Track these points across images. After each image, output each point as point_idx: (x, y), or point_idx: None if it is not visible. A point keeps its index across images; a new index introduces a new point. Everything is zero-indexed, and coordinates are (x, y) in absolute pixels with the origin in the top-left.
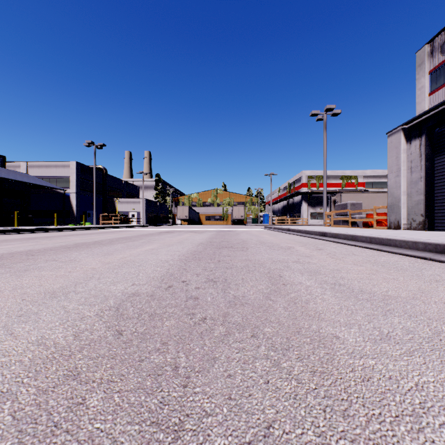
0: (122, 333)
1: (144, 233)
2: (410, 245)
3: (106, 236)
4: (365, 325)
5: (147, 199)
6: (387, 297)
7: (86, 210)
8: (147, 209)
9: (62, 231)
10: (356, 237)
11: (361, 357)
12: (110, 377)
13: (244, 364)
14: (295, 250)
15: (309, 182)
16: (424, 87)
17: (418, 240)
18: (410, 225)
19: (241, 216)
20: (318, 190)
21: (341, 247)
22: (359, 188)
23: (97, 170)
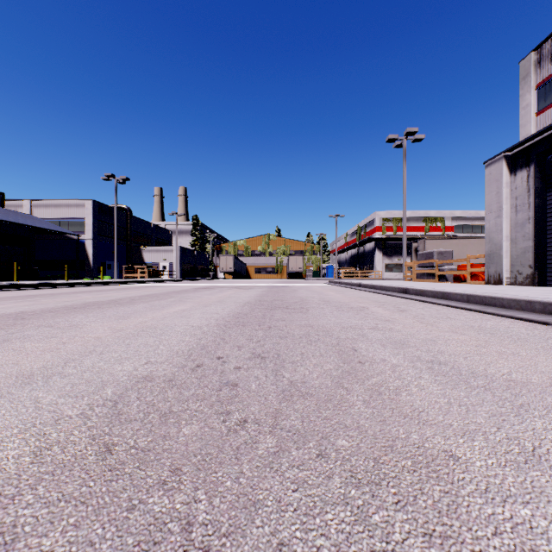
0: (111, 449)
1: (177, 289)
2: (523, 305)
3: (127, 293)
4: (493, 434)
5: (181, 247)
6: (513, 383)
7: (106, 260)
8: (182, 259)
9: (73, 286)
10: (448, 294)
11: (504, 499)
12: (67, 550)
13: (306, 517)
14: (370, 312)
15: (383, 226)
16: (530, 106)
17: (534, 298)
18: (515, 279)
19: (299, 268)
20: (396, 236)
21: (430, 307)
22: (446, 233)
23: (119, 211)
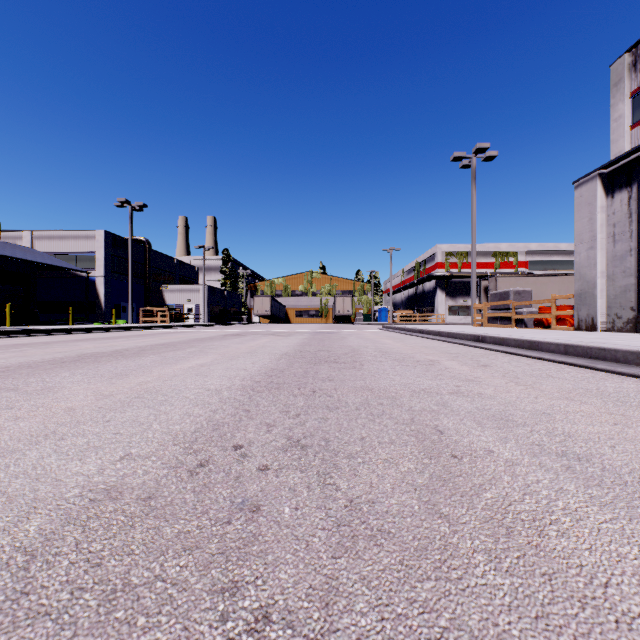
0: None
1: (201, 336)
2: None
3: (138, 341)
4: None
5: (209, 286)
6: None
7: (120, 302)
8: (210, 301)
9: (76, 333)
10: (538, 344)
11: None
12: None
13: None
14: (443, 368)
15: (446, 261)
16: (623, 117)
17: None
18: (612, 324)
19: (347, 311)
20: (460, 273)
21: (518, 361)
22: (519, 270)
23: (136, 244)
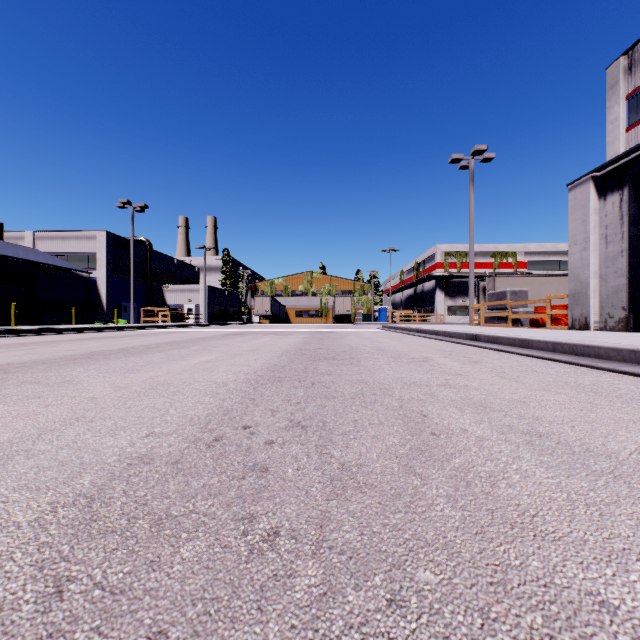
0: (63, 590)
1: (203, 335)
2: (625, 355)
3: (142, 340)
4: None
5: (210, 286)
6: None
7: (121, 302)
8: (211, 301)
9: (80, 332)
10: (529, 342)
11: None
12: None
13: None
14: (436, 364)
15: (445, 261)
16: (619, 120)
17: (639, 347)
18: (605, 324)
19: (347, 311)
20: (460, 273)
21: (508, 358)
22: (518, 270)
23: (138, 244)
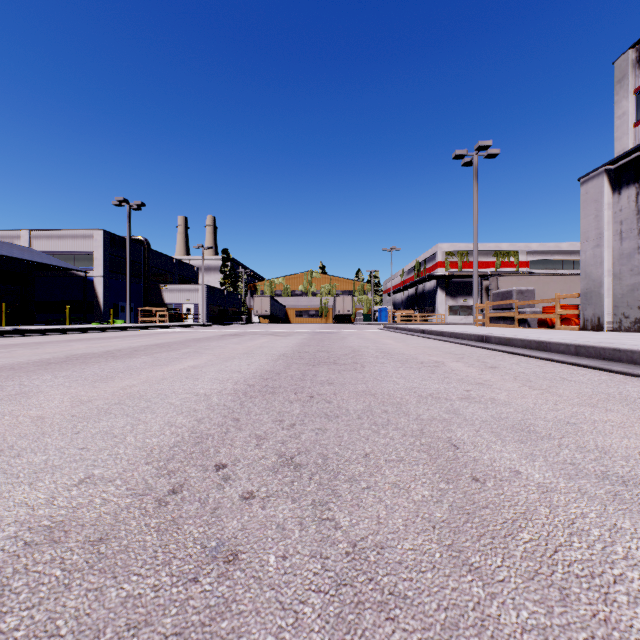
0: None
1: (198, 336)
2: None
3: (133, 341)
4: None
5: (208, 286)
6: None
7: (118, 301)
8: (209, 301)
9: (72, 333)
10: (547, 344)
11: None
12: None
13: None
14: (449, 370)
15: (447, 261)
16: (627, 115)
17: None
18: (619, 324)
19: (347, 311)
20: (461, 273)
21: (527, 362)
22: (520, 270)
23: (135, 243)
